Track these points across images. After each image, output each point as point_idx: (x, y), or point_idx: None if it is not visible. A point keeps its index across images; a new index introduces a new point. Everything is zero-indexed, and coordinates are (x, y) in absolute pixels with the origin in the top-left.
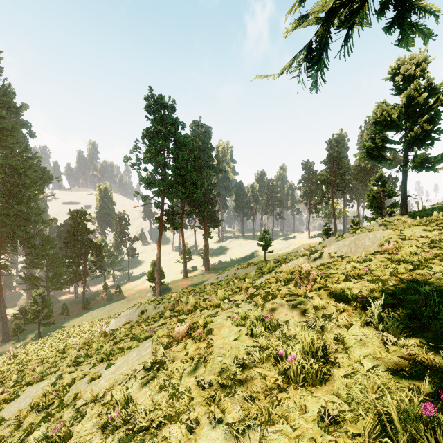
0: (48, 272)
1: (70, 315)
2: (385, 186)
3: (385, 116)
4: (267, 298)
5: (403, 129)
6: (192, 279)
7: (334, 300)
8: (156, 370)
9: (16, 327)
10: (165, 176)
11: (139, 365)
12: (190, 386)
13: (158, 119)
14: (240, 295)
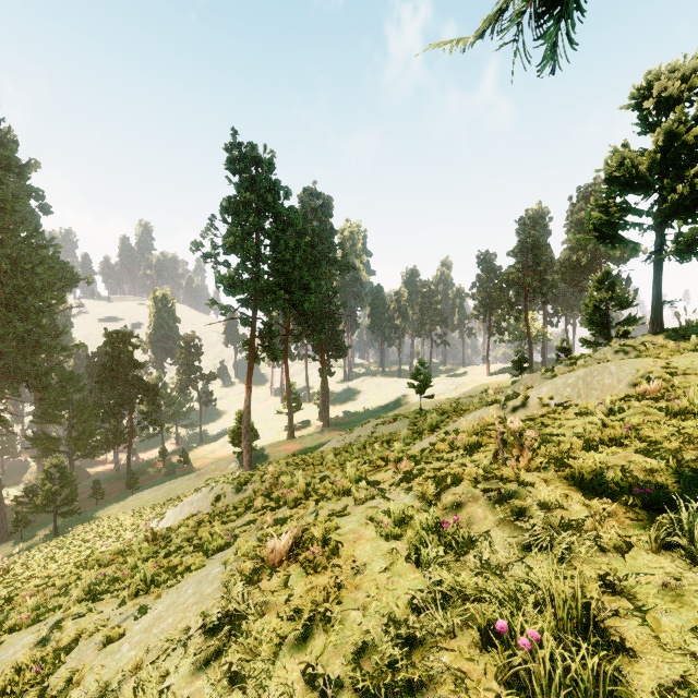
0: (70, 429)
1: (107, 499)
2: (615, 290)
3: (628, 168)
4: (442, 484)
5: (656, 190)
6: (302, 440)
7: (579, 491)
8: (226, 633)
9: (18, 519)
10: (259, 274)
11: (196, 618)
12: (295, 683)
13: (247, 182)
14: (386, 473)
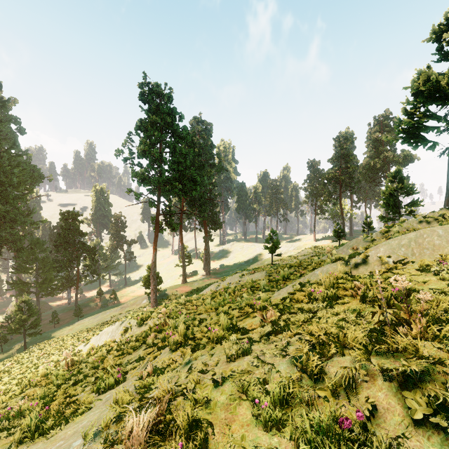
0: (37, 277)
1: (61, 324)
2: (404, 183)
3: (432, 82)
4: (323, 351)
5: None
6: (192, 284)
7: None
8: None
9: None
10: (161, 171)
11: None
12: None
13: (154, 108)
14: (253, 320)
